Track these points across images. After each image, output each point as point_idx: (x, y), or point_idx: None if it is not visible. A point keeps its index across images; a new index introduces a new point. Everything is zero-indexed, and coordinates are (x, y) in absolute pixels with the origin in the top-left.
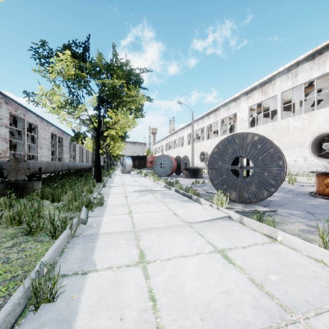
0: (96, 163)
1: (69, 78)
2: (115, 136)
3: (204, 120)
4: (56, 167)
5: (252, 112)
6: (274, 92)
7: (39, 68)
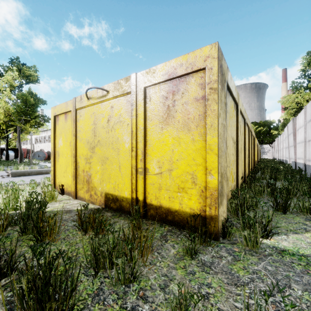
0: (7, 155)
1: None
2: None
3: None
4: None
5: None
6: None
7: None
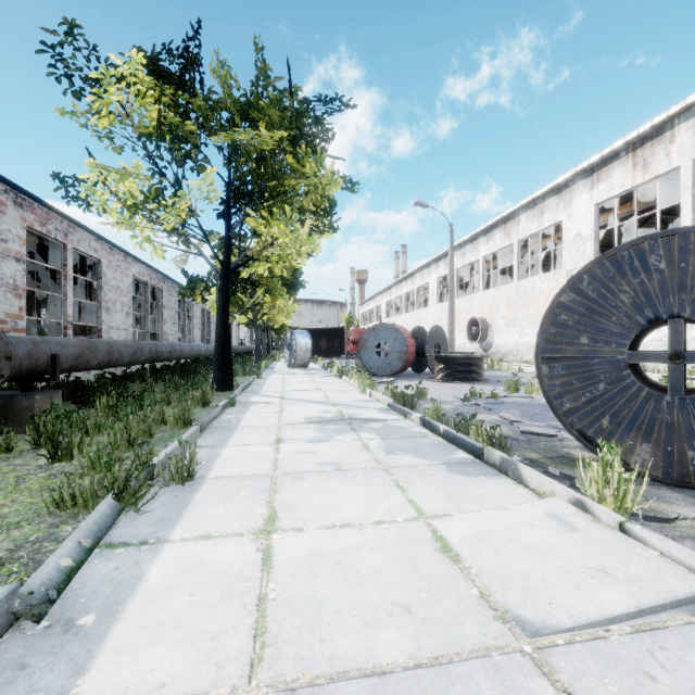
0: (219, 343)
1: (151, 133)
2: (276, 285)
3: (479, 243)
4: (114, 354)
5: (601, 220)
6: (672, 160)
7: (76, 106)
